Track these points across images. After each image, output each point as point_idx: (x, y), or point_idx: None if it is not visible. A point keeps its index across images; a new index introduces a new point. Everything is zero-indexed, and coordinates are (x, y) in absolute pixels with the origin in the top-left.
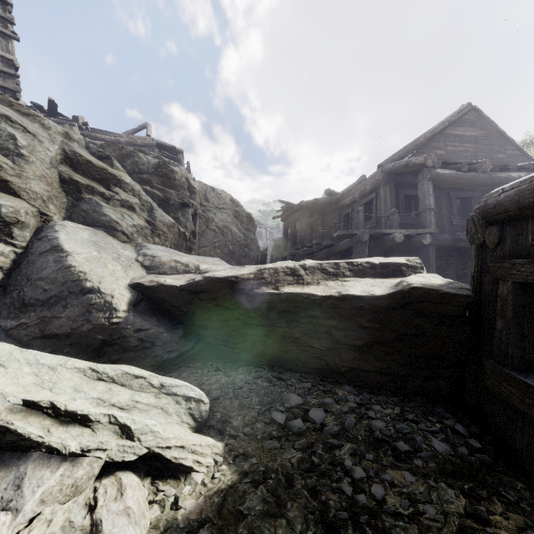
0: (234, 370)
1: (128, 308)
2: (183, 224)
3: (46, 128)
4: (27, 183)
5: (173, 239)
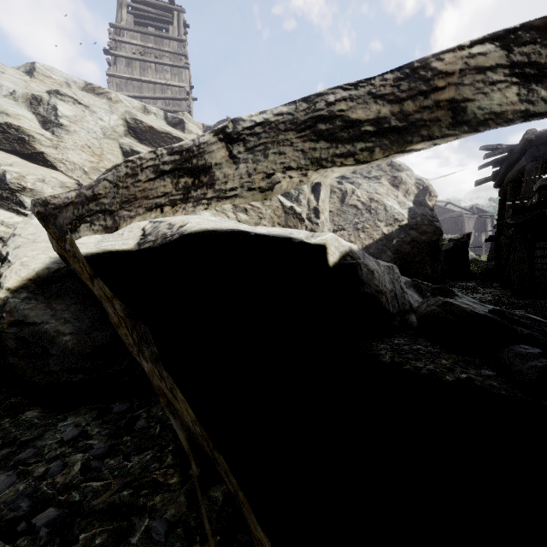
0: (128, 453)
1: (21, 285)
2: (294, 198)
3: (113, 102)
4: (65, 154)
5: (276, 218)
